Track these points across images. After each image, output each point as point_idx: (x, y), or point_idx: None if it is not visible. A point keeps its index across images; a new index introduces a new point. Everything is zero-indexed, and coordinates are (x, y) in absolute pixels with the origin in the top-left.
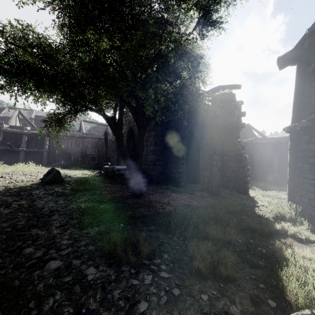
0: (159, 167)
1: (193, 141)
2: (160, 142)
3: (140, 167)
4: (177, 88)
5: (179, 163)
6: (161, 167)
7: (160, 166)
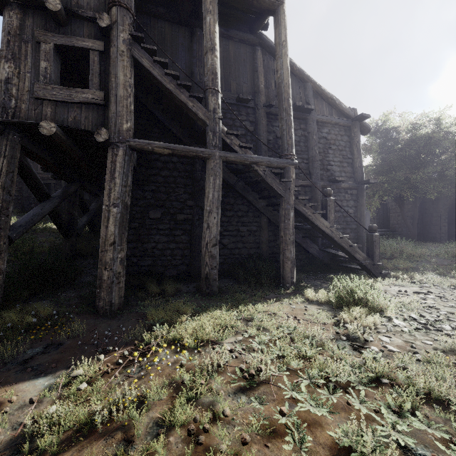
0: (417, 229)
1: (453, 206)
2: (418, 209)
3: (415, 225)
4: (445, 177)
5: (440, 225)
6: (419, 229)
7: (418, 228)
